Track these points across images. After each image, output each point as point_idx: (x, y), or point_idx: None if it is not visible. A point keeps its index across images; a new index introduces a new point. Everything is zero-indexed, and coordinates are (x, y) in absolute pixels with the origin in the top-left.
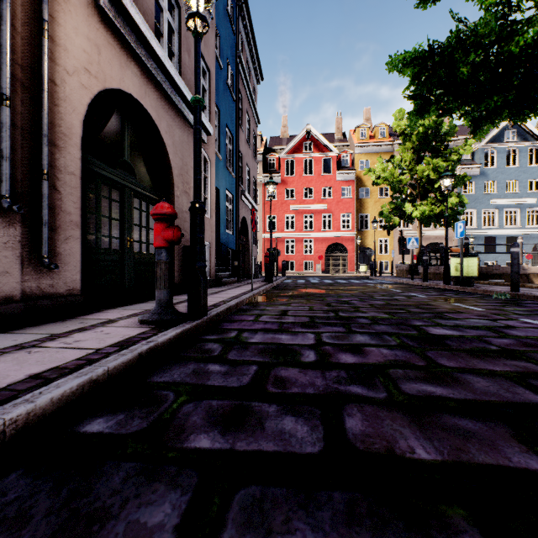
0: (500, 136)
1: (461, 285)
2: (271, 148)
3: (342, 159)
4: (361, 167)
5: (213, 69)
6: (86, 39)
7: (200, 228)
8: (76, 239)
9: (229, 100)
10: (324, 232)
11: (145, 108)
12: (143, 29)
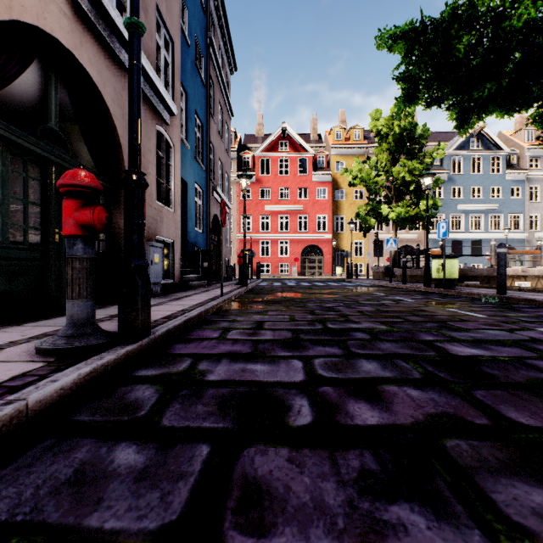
0: (466, 144)
1: (443, 287)
2: (245, 146)
3: (318, 160)
4: (336, 169)
5: (177, 41)
6: None
7: (138, 209)
8: None
9: (199, 84)
10: (299, 233)
11: (80, 63)
12: None
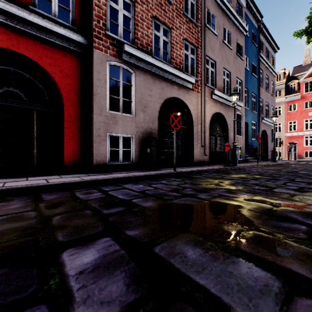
0: None
1: None
2: (292, 76)
3: None
4: None
5: (243, 79)
6: (209, 107)
7: (235, 147)
8: (208, 150)
9: (253, 80)
10: None
11: (220, 113)
12: (220, 95)
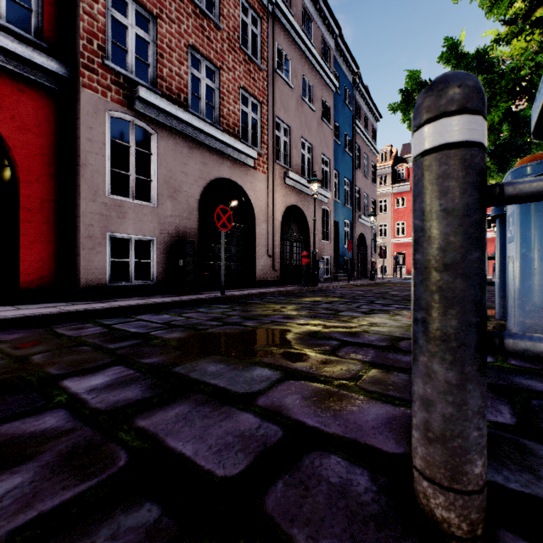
0: None
1: None
2: (401, 157)
3: None
4: None
5: (332, 157)
6: (281, 196)
7: (315, 259)
8: (279, 262)
9: (347, 159)
10: None
11: (298, 206)
12: (297, 179)
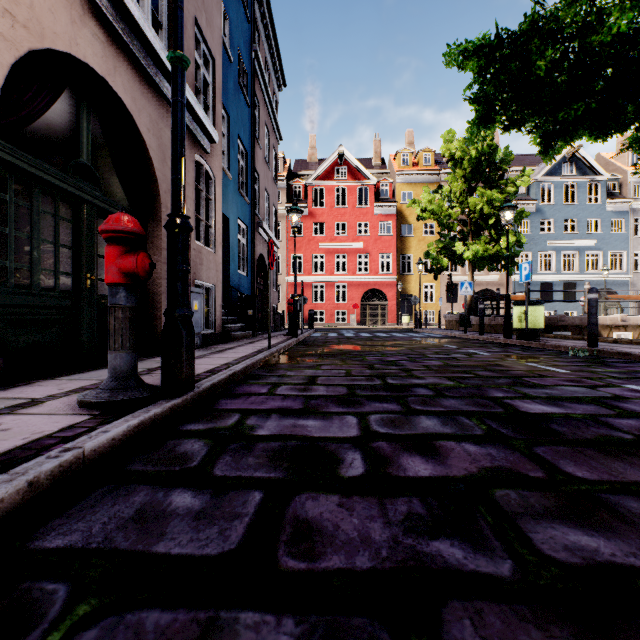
0: (558, 169)
1: (526, 339)
2: (296, 173)
3: (381, 189)
4: (402, 200)
5: (218, 58)
6: None
7: (182, 255)
8: None
9: (242, 104)
10: (359, 276)
11: (113, 91)
12: None
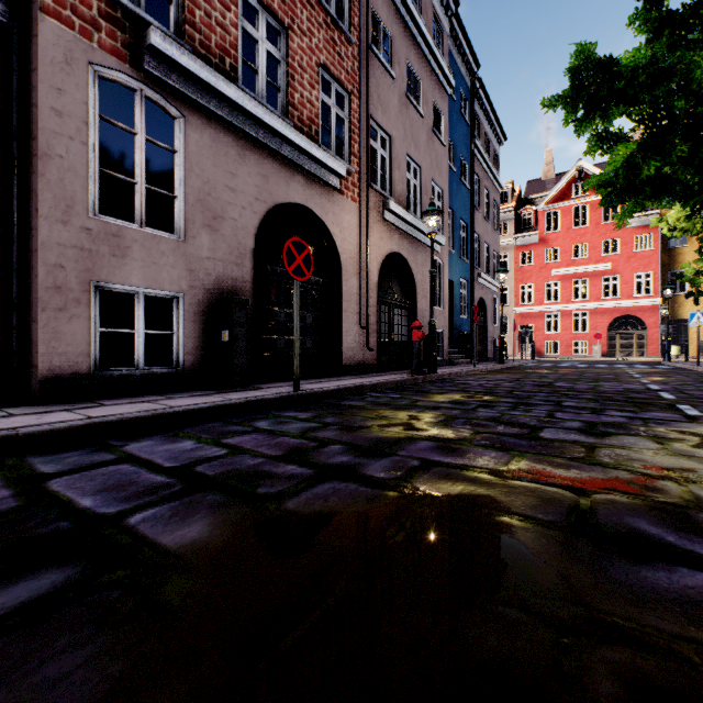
0: None
1: None
2: (526, 198)
3: None
4: None
5: (445, 186)
6: (378, 239)
7: (433, 332)
8: (375, 337)
9: (463, 192)
10: (604, 301)
11: (401, 254)
12: (401, 214)
